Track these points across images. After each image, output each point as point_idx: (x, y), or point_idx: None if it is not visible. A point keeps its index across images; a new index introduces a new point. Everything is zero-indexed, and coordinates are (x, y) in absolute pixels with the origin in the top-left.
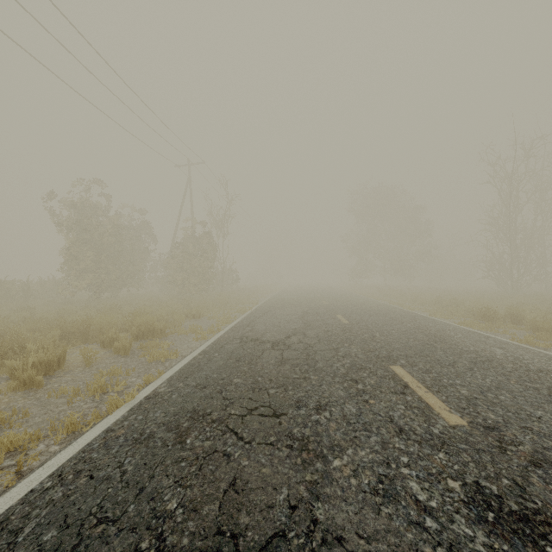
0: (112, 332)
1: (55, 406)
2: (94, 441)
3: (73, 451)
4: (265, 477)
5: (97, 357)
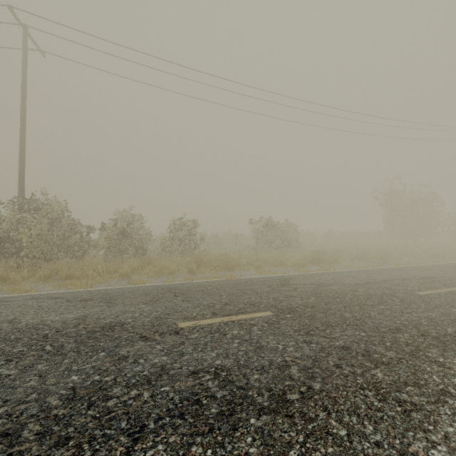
0: (418, 253)
1: (404, 264)
2: (418, 265)
3: (414, 265)
4: (455, 270)
5: (413, 258)
